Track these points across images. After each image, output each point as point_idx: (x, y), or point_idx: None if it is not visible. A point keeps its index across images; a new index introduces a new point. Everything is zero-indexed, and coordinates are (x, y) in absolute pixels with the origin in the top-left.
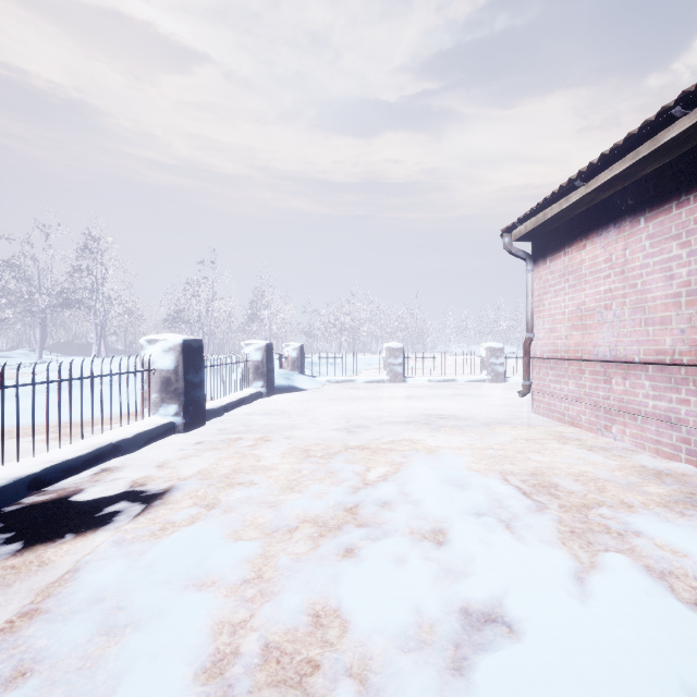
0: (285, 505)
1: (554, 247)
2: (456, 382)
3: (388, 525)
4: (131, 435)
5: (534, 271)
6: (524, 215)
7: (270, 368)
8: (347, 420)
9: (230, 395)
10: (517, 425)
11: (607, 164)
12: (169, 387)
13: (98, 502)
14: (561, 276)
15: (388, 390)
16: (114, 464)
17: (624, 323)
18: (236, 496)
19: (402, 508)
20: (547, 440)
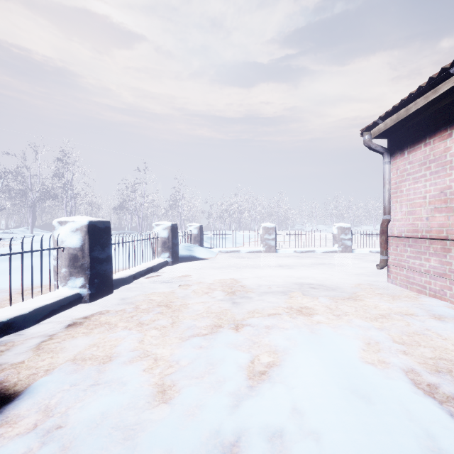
0: (144, 440)
1: (413, 140)
2: (315, 253)
3: None
4: (28, 310)
5: (390, 163)
6: (385, 113)
7: (175, 243)
8: (232, 290)
9: (141, 265)
10: (383, 296)
11: None
12: (76, 262)
13: None
14: (421, 164)
15: (264, 259)
16: None
17: None
18: (91, 412)
19: None
20: (422, 317)
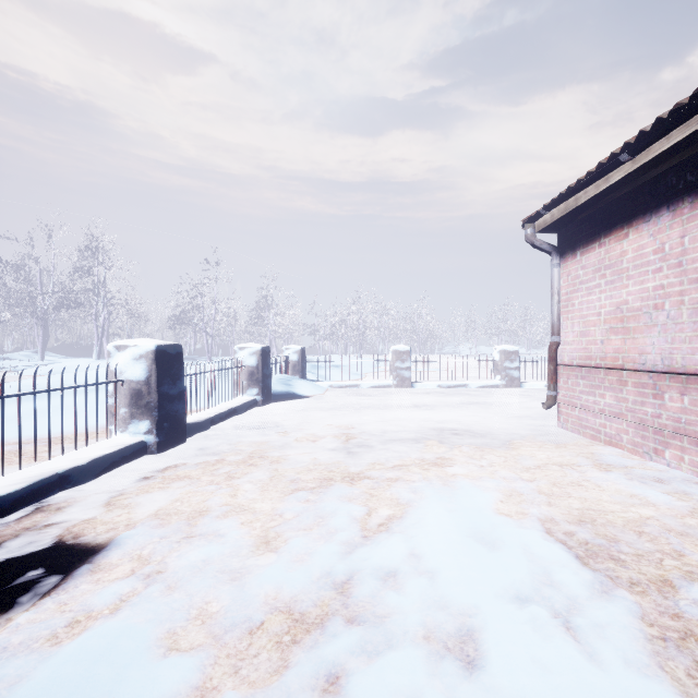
0: (252, 579)
1: (587, 238)
2: (468, 388)
3: (392, 622)
4: (86, 460)
5: (560, 266)
6: (551, 201)
7: (266, 374)
8: (348, 437)
9: (220, 405)
10: (545, 444)
11: (665, 130)
12: (140, 400)
13: (5, 568)
14: (595, 270)
15: (394, 397)
16: (58, 500)
17: (682, 327)
18: (191, 559)
19: (412, 586)
20: (585, 467)
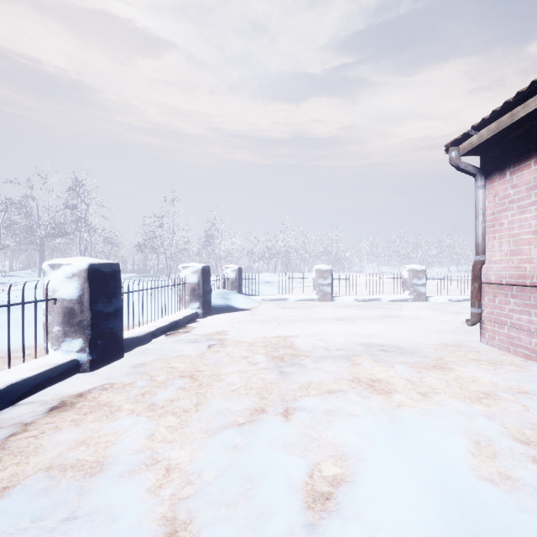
0: None
1: (519, 156)
2: (381, 301)
3: None
4: None
5: (485, 188)
6: (480, 121)
7: (206, 290)
8: (279, 353)
9: (164, 318)
10: (479, 364)
11: None
12: (72, 318)
13: None
14: (530, 188)
15: (318, 309)
16: None
17: None
18: None
19: None
20: None
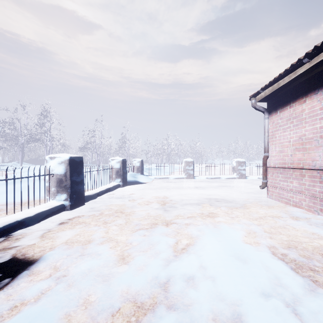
0: (114, 281)
1: (283, 104)
2: (220, 179)
3: (193, 309)
4: (33, 214)
5: (269, 118)
6: (265, 85)
7: (124, 172)
8: (164, 202)
9: (102, 186)
10: (262, 206)
11: None
12: (61, 184)
13: None
14: (287, 120)
15: (186, 183)
16: (17, 234)
17: None
18: (82, 268)
19: (203, 286)
20: (285, 218)
